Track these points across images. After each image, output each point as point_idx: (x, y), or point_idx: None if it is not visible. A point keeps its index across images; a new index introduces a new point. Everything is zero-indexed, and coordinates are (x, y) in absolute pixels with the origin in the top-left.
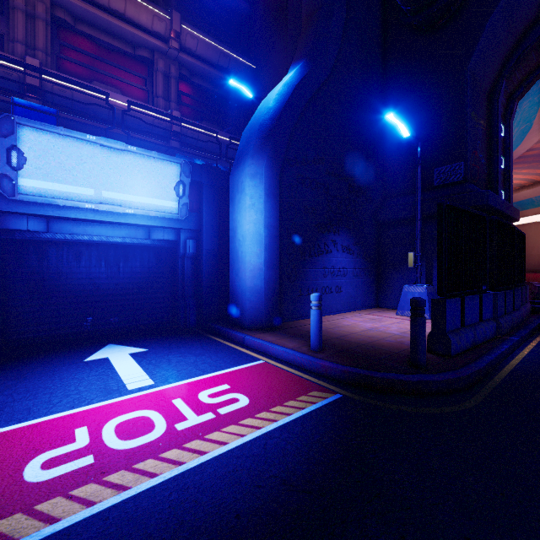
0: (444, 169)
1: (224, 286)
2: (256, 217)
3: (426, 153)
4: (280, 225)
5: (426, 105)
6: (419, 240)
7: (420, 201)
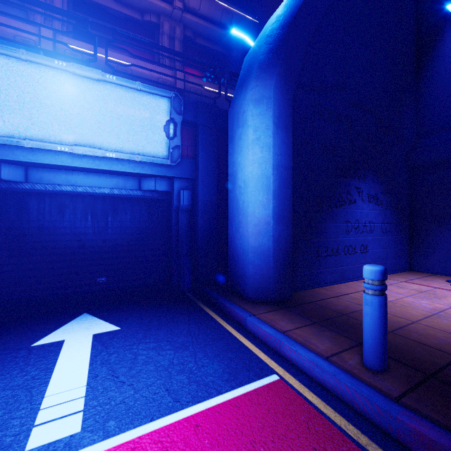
0: None
1: (224, 243)
2: (262, 154)
3: None
4: (292, 167)
5: None
6: None
7: None
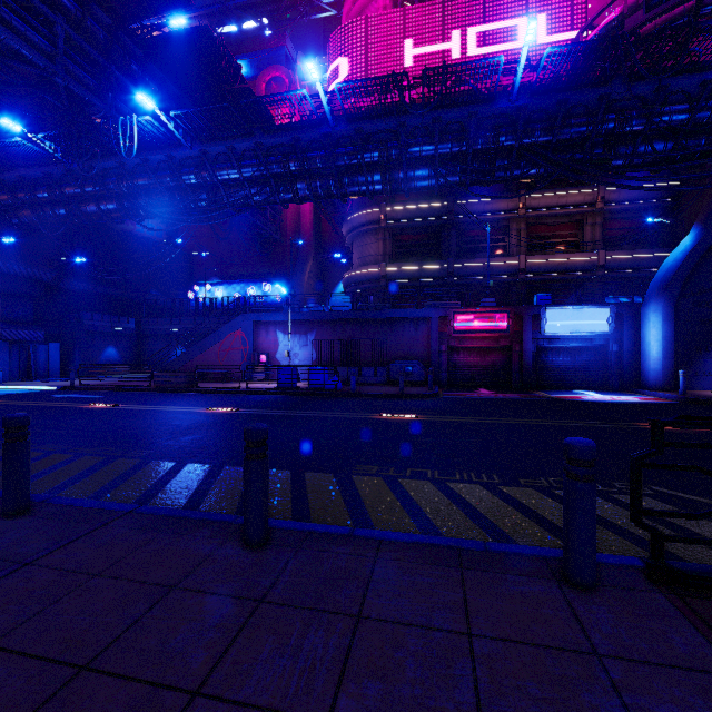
0: None
1: (638, 369)
2: (656, 332)
3: None
4: (677, 334)
5: None
6: None
7: None
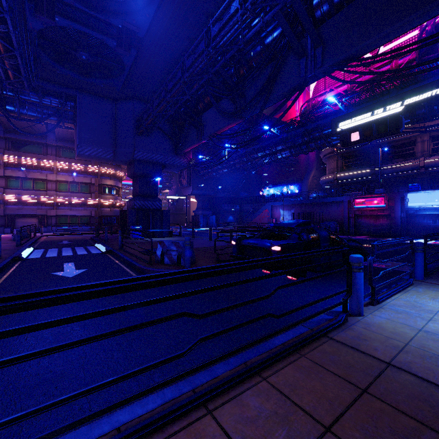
0: None
1: None
2: None
3: None
4: None
5: None
6: None
7: None
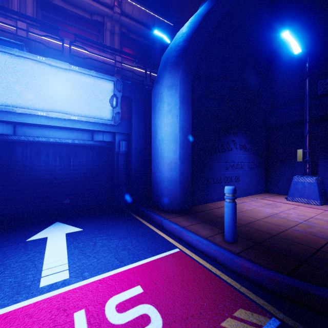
0: (327, 80)
1: (149, 176)
2: (173, 120)
3: (310, 69)
4: (192, 128)
5: (310, 30)
6: (308, 139)
7: (308, 106)
